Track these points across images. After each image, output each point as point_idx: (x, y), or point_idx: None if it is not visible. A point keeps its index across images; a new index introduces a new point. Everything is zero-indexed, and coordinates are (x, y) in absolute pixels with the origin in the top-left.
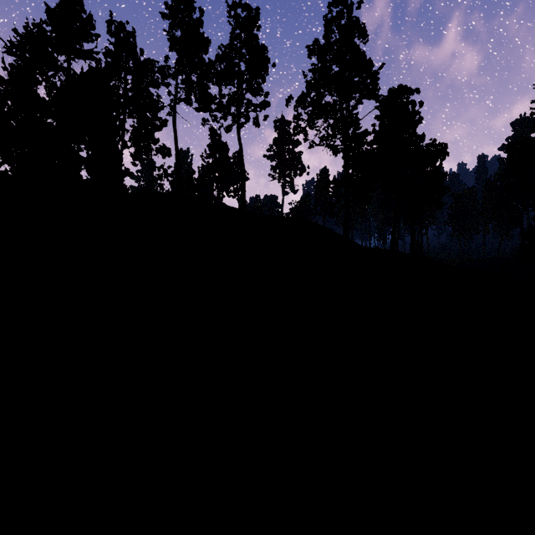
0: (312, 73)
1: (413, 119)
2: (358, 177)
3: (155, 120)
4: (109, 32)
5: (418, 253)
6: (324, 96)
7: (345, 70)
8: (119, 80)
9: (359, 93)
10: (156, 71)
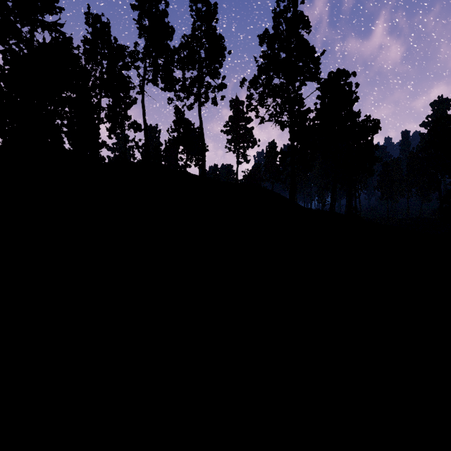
0: (262, 58)
1: (350, 99)
2: (302, 149)
3: (126, 98)
4: (87, 22)
5: (353, 214)
6: (273, 78)
7: (291, 56)
8: (95, 64)
9: (303, 76)
10: (127, 55)
